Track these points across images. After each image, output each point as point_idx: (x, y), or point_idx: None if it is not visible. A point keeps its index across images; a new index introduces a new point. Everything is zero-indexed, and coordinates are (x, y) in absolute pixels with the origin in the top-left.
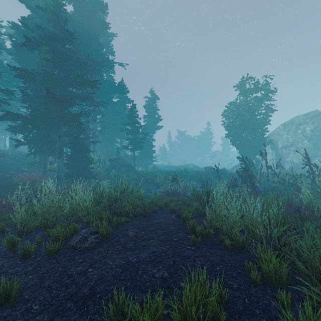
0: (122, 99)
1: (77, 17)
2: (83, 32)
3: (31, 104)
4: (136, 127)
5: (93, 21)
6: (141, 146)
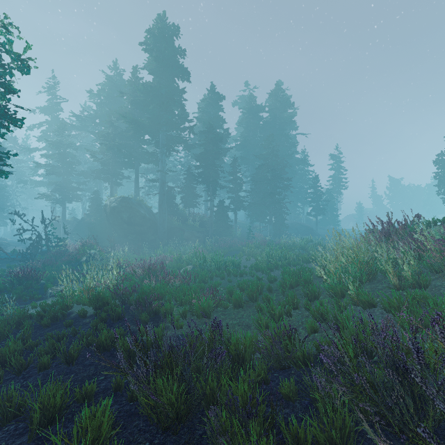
0: (304, 165)
1: (272, 121)
2: (277, 134)
3: (254, 194)
4: (318, 195)
5: (283, 120)
6: (323, 212)
